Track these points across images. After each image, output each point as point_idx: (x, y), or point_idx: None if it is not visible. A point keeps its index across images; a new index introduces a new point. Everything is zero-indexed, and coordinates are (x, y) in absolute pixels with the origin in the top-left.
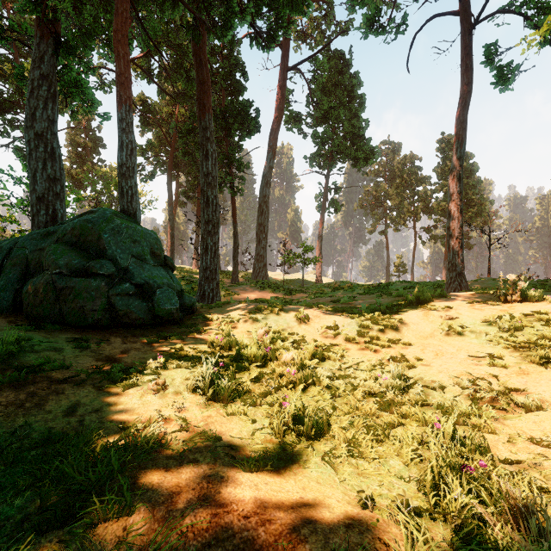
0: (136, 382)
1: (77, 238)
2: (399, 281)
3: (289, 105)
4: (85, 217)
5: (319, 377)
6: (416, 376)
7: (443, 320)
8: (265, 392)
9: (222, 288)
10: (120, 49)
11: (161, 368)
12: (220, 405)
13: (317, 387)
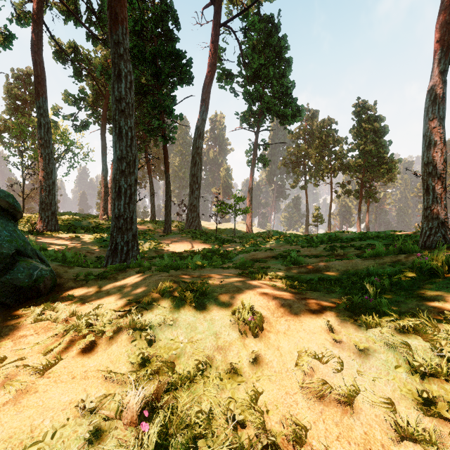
0: None
1: None
2: (339, 231)
3: (222, 63)
4: None
5: None
6: None
7: None
8: None
9: (149, 239)
10: None
11: None
12: None
13: None
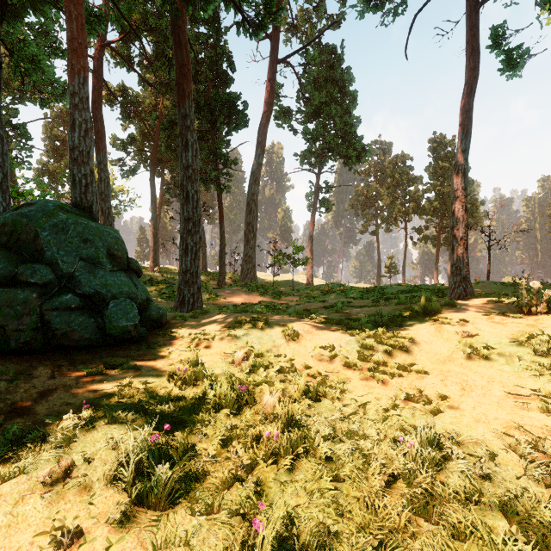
0: (23, 466)
1: (8, 237)
2: (395, 285)
3: (279, 100)
4: (20, 210)
5: (314, 438)
6: (447, 430)
7: (461, 338)
8: (230, 476)
9: (206, 292)
10: (72, 9)
11: (84, 426)
12: (149, 517)
13: (310, 461)
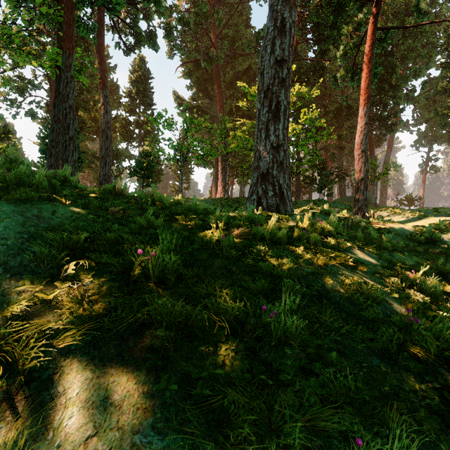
0: None
1: None
2: None
3: (400, 118)
4: None
5: None
6: None
7: None
8: None
9: None
10: None
11: None
12: None
13: None
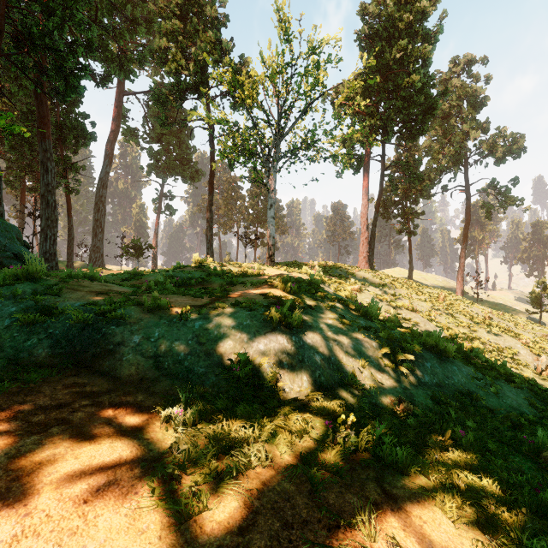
0: None
1: None
2: None
3: (127, 120)
4: None
5: None
6: None
7: None
8: None
9: None
10: None
11: None
12: None
13: None
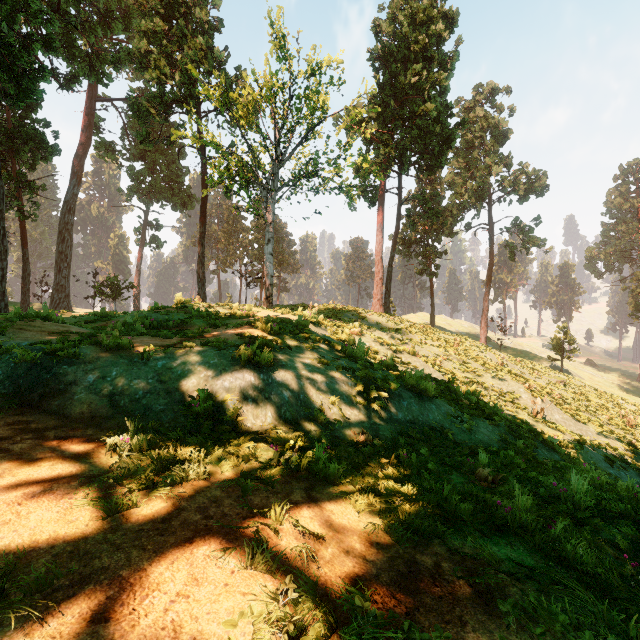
0: None
1: None
2: None
3: (100, 132)
4: None
5: None
6: None
7: None
8: None
9: None
10: None
11: None
12: None
13: None
